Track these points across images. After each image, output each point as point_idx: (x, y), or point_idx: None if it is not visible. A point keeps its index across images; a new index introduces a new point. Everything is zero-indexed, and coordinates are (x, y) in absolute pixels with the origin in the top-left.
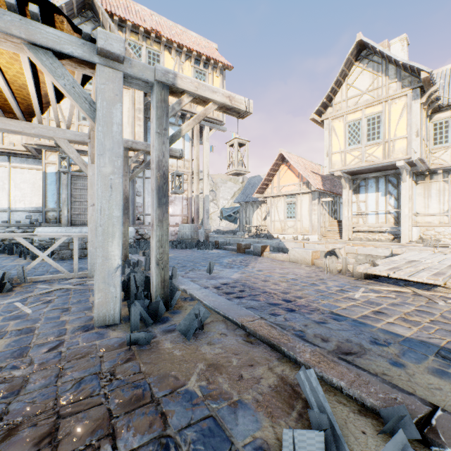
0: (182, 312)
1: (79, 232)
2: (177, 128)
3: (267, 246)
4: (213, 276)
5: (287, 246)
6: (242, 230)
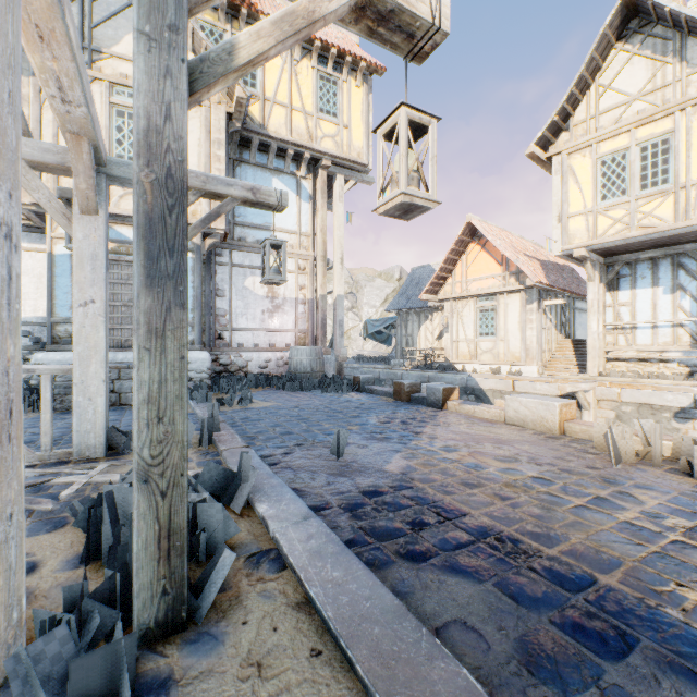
0: (228, 643)
1: (111, 360)
2: (288, 178)
3: (454, 389)
4: (344, 465)
5: (481, 385)
6: (399, 356)
